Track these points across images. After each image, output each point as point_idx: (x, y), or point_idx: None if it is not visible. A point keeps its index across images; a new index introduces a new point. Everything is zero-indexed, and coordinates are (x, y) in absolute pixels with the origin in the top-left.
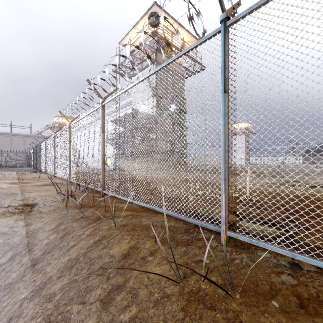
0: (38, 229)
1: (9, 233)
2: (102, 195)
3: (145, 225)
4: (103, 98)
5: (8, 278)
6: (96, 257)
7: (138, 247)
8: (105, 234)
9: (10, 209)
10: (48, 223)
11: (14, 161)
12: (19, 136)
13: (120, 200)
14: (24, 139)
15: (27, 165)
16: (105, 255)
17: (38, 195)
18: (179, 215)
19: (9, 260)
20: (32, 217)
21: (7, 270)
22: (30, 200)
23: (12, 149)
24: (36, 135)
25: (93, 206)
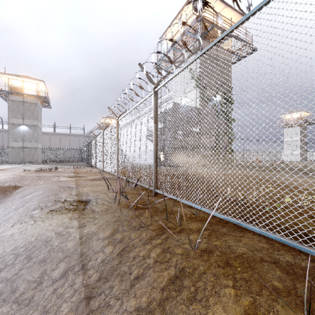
0: (91, 235)
1: (63, 235)
2: (154, 194)
3: (242, 256)
4: (155, 84)
5: (58, 312)
6: None
7: None
8: (182, 265)
9: (66, 205)
10: (101, 227)
11: (72, 157)
12: (75, 135)
13: (177, 203)
14: (79, 138)
15: (81, 160)
16: None
17: (90, 190)
18: (305, 246)
19: (62, 276)
20: (85, 217)
21: (58, 294)
22: (83, 196)
23: (71, 147)
24: (87, 135)
25: (147, 208)
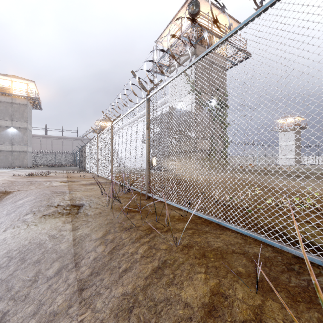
0: (84, 237)
1: (57, 238)
2: (146, 198)
3: (217, 249)
4: (147, 91)
5: (54, 303)
6: (162, 300)
7: (224, 293)
8: (165, 258)
9: (59, 210)
10: (94, 229)
11: (65, 161)
12: (68, 139)
13: (168, 206)
14: (72, 142)
15: (74, 164)
16: (174, 300)
17: (84, 195)
18: (269, 239)
19: (56, 274)
20: (79, 221)
21: (53, 289)
22: (76, 200)
23: (63, 150)
24: (81, 138)
25: (139, 211)
